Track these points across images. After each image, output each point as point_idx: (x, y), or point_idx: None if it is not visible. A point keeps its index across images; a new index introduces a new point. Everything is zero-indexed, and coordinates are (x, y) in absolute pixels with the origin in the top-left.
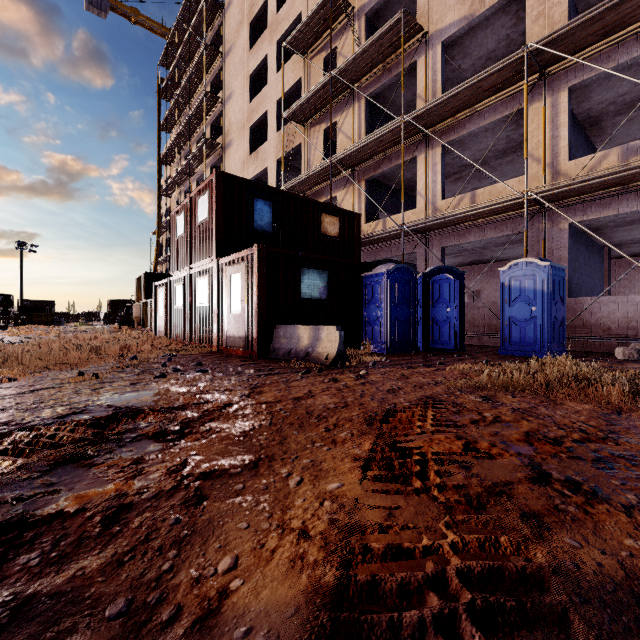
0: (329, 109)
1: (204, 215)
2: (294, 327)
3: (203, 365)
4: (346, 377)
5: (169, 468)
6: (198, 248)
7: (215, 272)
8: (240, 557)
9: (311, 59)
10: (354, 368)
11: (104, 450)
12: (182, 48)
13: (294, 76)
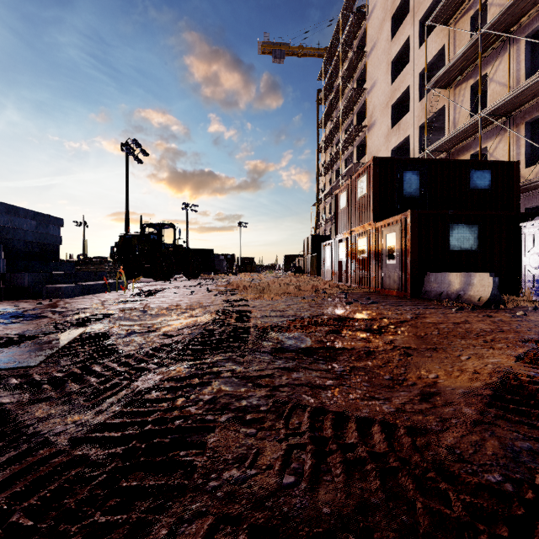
0: (477, 64)
1: (363, 191)
2: (444, 274)
3: (371, 299)
4: (501, 315)
5: (384, 342)
6: (358, 216)
7: (372, 233)
8: (439, 375)
9: (456, 23)
10: (510, 310)
11: (344, 332)
12: (335, 61)
13: (437, 46)
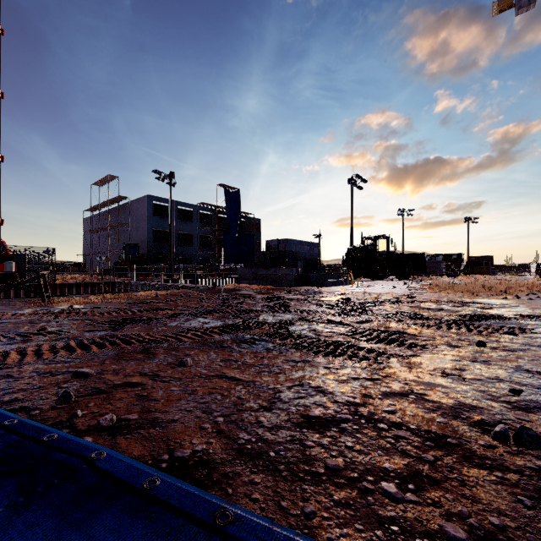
0: None
1: None
2: None
3: (540, 298)
4: None
5: (474, 310)
6: None
7: None
8: None
9: None
10: None
11: (463, 307)
12: None
13: None
